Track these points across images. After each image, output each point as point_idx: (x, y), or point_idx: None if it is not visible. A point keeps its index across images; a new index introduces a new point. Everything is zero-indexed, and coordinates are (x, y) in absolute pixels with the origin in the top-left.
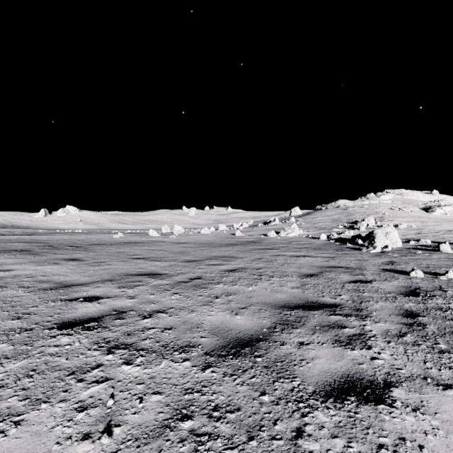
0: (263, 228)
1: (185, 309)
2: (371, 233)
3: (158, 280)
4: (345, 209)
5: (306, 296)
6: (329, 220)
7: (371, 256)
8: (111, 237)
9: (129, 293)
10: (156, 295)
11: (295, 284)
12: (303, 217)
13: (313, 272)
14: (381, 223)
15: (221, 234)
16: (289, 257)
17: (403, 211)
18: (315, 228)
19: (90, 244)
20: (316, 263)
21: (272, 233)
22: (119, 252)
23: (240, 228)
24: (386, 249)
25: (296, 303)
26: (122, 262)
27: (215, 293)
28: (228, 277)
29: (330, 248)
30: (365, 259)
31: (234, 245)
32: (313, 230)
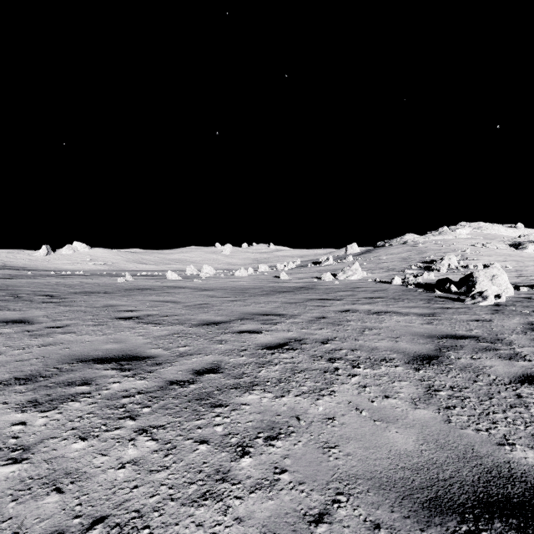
0: (314, 269)
1: (137, 532)
2: (470, 277)
3: (128, 378)
4: (415, 245)
5: (466, 443)
6: (396, 259)
7: (490, 313)
8: (115, 281)
9: (28, 431)
10: (89, 441)
11: (413, 390)
12: (362, 256)
13: (425, 349)
14: (465, 262)
15: (262, 277)
16: (365, 314)
17: (487, 249)
18: (381, 269)
19: (75, 292)
20: (415, 328)
21: (328, 275)
22: (106, 305)
23: (285, 270)
24: (499, 300)
25: (460, 480)
26: (96, 326)
27: (241, 428)
28: (271, 365)
29: (414, 297)
30: (486, 318)
31: (279, 294)
32: (379, 271)
